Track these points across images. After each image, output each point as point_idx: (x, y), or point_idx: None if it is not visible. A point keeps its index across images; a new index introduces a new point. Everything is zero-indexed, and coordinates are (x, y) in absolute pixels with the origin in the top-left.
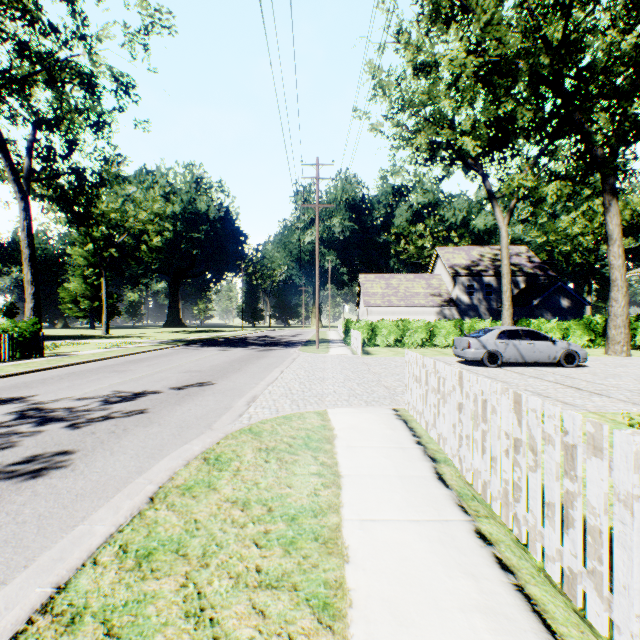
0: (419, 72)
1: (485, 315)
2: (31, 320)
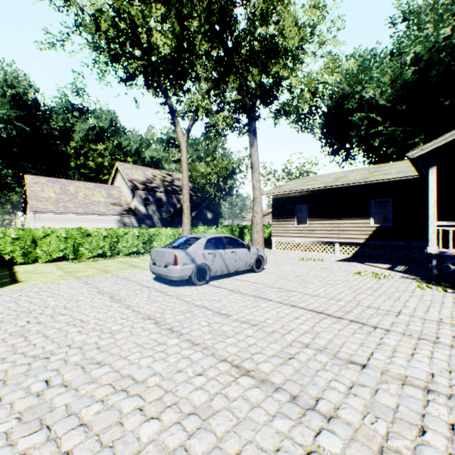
0: None
1: (158, 223)
2: None
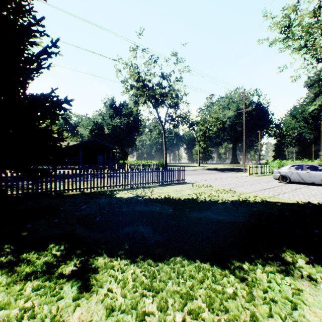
0: (284, 31)
1: None
2: (162, 160)
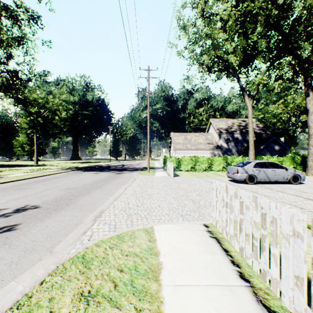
0: (205, 18)
1: (235, 154)
2: None
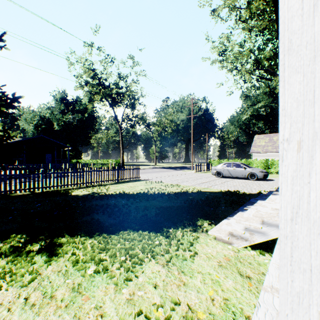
0: (221, 55)
1: None
2: (119, 159)
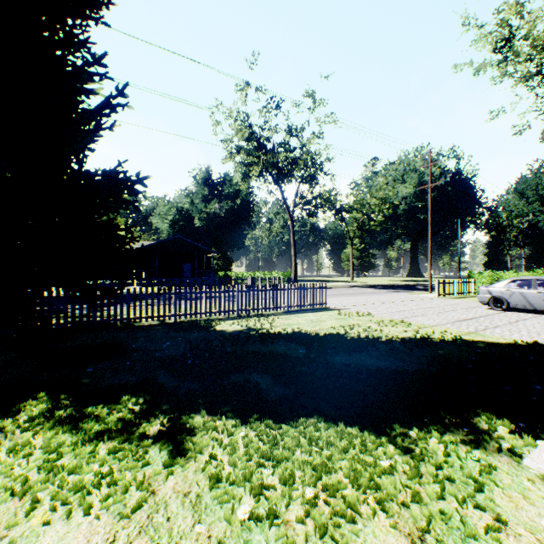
0: (500, 48)
1: None
2: (289, 271)
